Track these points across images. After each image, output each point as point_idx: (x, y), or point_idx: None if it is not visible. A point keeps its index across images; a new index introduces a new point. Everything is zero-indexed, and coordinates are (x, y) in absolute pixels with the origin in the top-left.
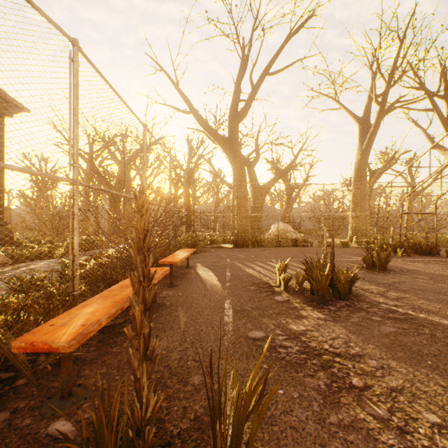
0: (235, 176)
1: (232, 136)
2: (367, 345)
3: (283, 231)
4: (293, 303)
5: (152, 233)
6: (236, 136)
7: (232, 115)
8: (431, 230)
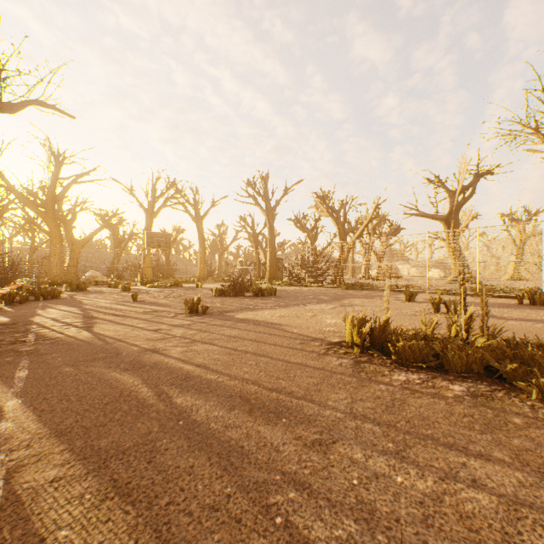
0: (53, 239)
1: (50, 211)
2: (75, 293)
3: (88, 276)
4: (66, 292)
5: (13, 275)
6: (54, 211)
7: (50, 197)
8: (209, 276)
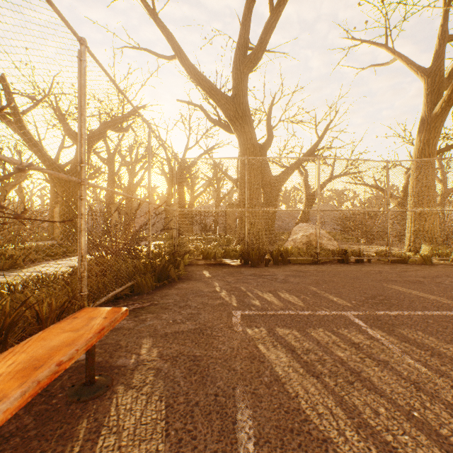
0: (243, 154)
1: (239, 94)
2: None
3: (323, 237)
4: None
5: None
6: (245, 93)
7: (238, 61)
8: None
